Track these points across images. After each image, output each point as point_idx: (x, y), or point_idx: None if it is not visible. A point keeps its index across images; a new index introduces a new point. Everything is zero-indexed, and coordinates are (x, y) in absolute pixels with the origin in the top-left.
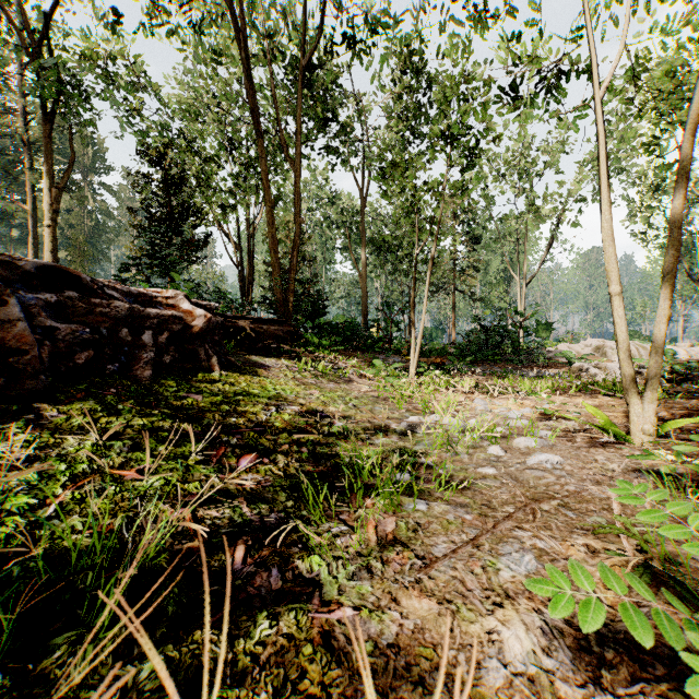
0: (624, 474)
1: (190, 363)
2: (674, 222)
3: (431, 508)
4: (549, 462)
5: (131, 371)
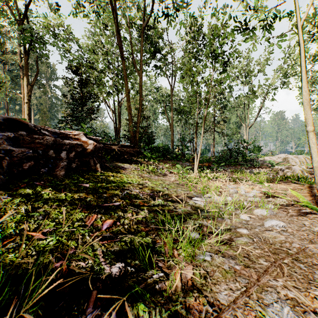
0: None
1: (86, 167)
2: None
3: (214, 259)
4: (278, 226)
5: (54, 172)
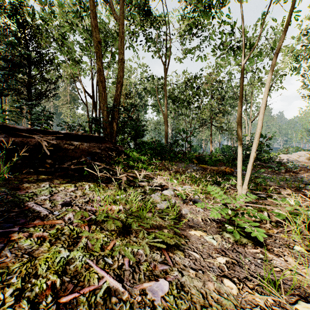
0: None
1: None
2: None
3: None
4: None
5: None
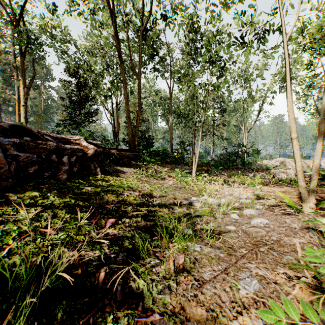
0: (300, 230)
1: (86, 171)
2: (324, 102)
3: (203, 249)
4: (262, 223)
5: (57, 176)
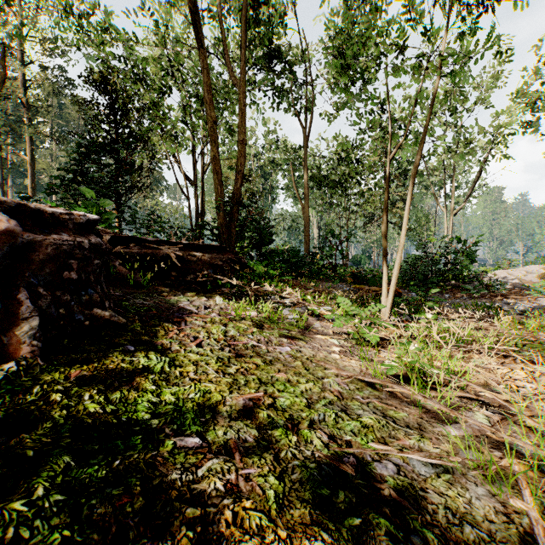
0: None
1: None
2: None
3: None
4: None
5: None
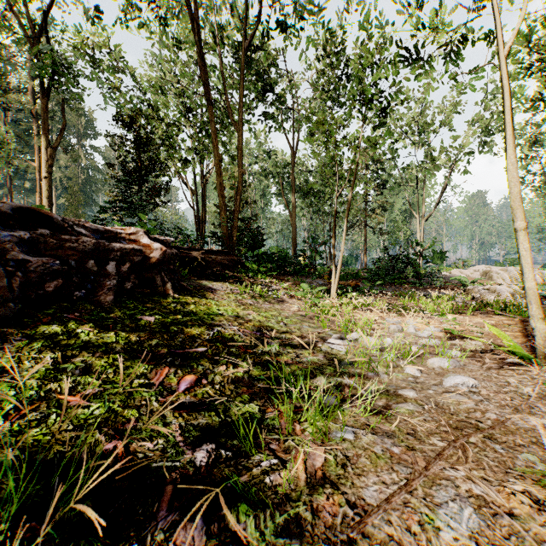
0: (539, 399)
1: (148, 288)
2: None
3: (359, 437)
4: (465, 385)
5: (96, 297)
